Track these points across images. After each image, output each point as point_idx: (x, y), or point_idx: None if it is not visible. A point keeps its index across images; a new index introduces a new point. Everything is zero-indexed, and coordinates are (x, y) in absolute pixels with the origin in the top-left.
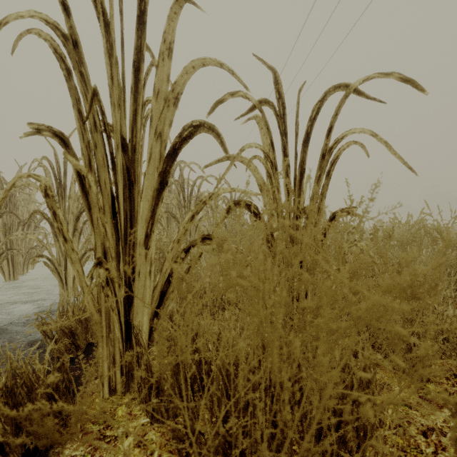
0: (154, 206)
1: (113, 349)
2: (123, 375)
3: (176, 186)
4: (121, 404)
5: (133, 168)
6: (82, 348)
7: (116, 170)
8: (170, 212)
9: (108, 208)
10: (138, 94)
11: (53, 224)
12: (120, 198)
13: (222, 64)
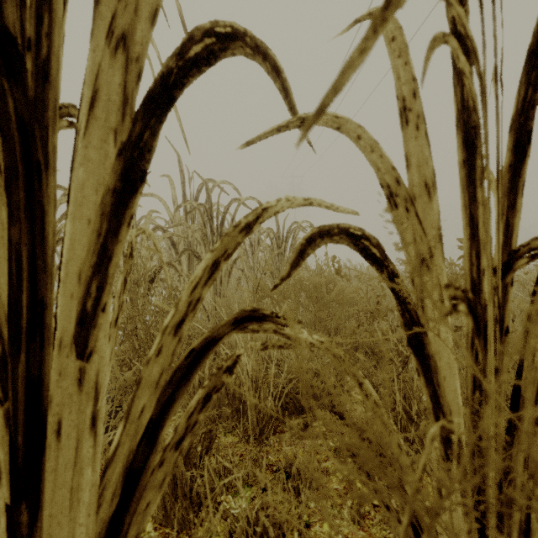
0: (106, 237)
1: None
2: None
3: (199, 213)
4: None
5: (39, 127)
6: None
7: None
8: (192, 250)
9: None
10: None
11: None
12: None
13: None
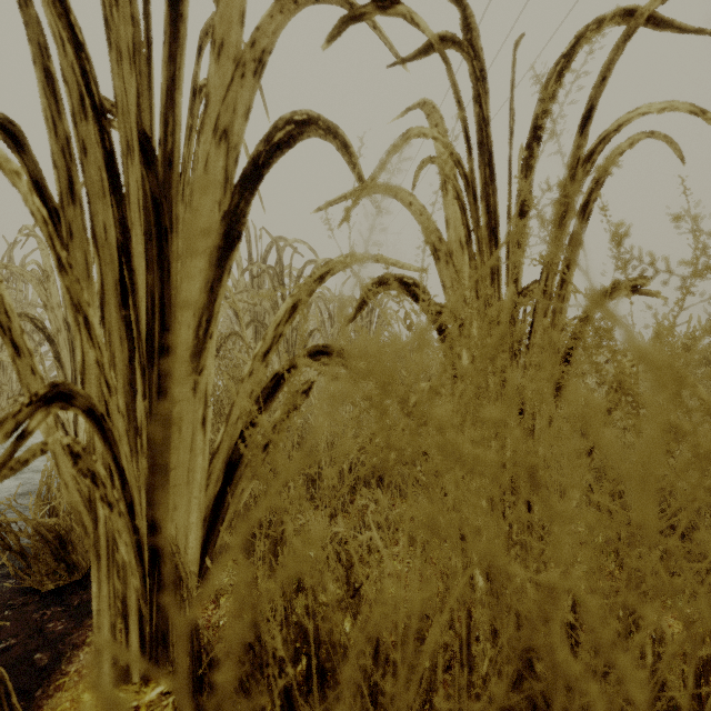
0: (213, 283)
1: (123, 586)
2: (145, 641)
3: (269, 277)
4: (137, 709)
5: (166, 202)
6: (81, 569)
7: (123, 195)
8: (260, 321)
9: (111, 283)
10: (177, 46)
11: (52, 338)
12: (136, 262)
13: (353, 5)
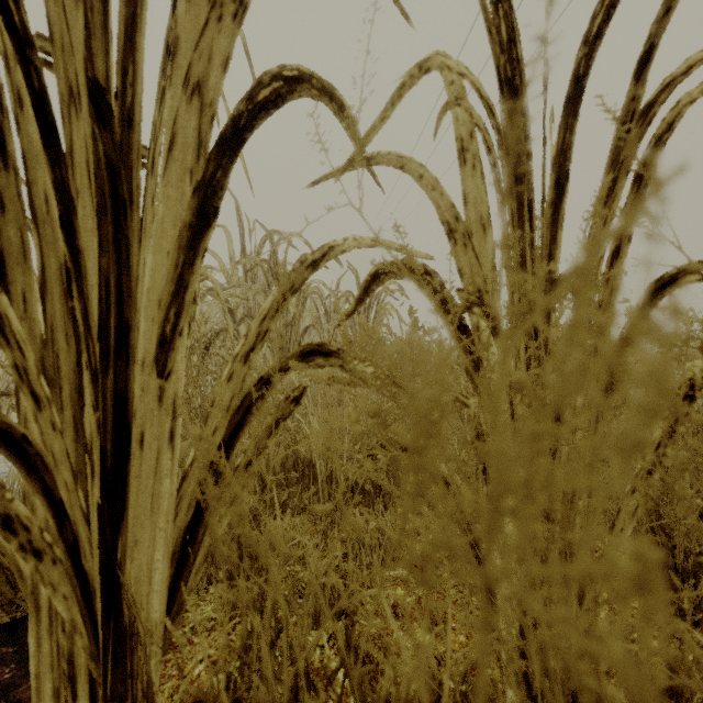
0: (183, 268)
1: (69, 641)
2: None
3: (262, 270)
4: None
5: (125, 168)
6: None
7: (61, 154)
8: (253, 317)
9: (54, 267)
10: None
11: None
12: (83, 240)
13: None
